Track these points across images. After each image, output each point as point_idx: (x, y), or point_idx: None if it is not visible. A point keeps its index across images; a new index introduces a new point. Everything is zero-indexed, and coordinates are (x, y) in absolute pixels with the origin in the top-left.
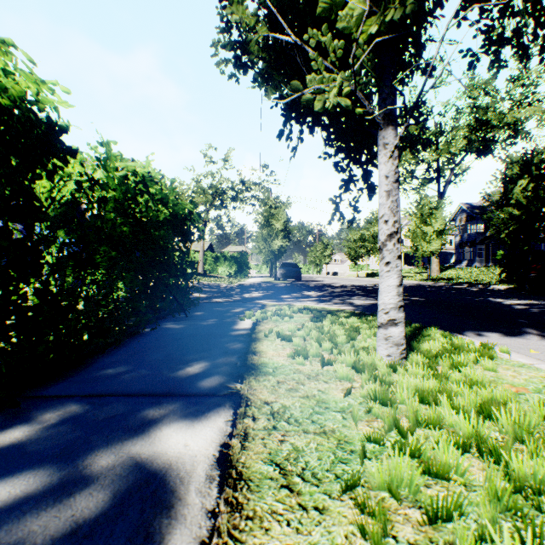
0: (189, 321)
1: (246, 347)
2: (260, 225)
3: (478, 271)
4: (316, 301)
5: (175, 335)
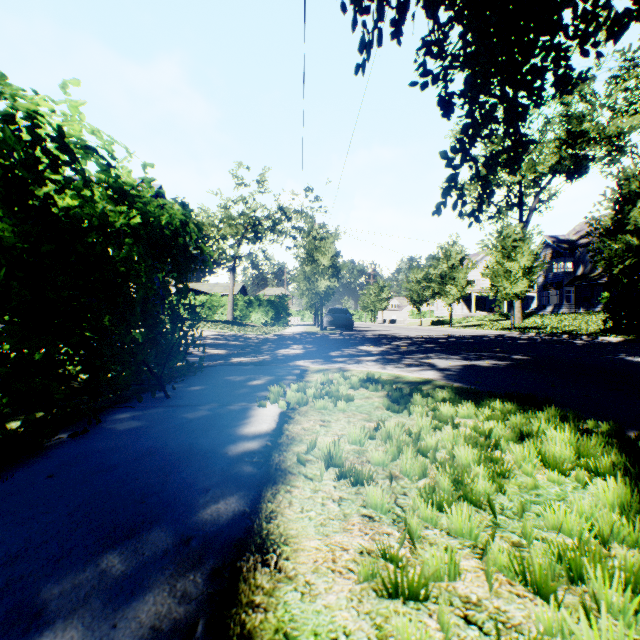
0: (164, 409)
1: (248, 512)
2: (302, 260)
3: (569, 318)
4: (380, 362)
5: (109, 454)
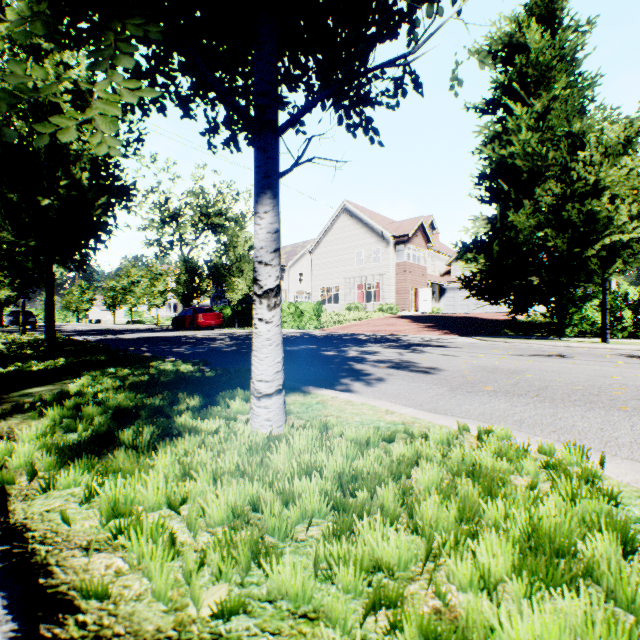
0: None
1: None
2: None
3: None
4: None
5: None
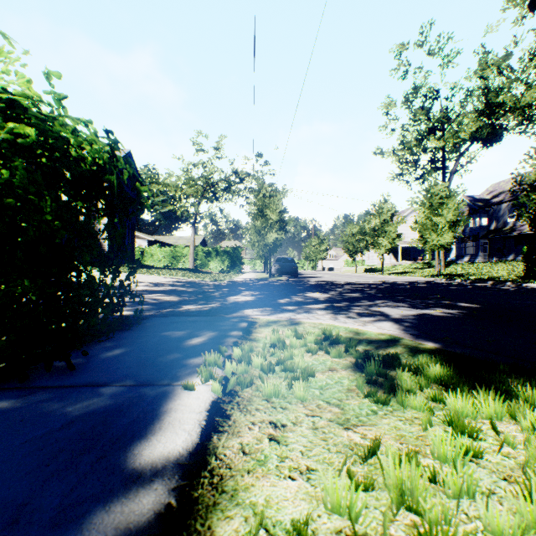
0: (49, 394)
1: None
2: (253, 215)
3: (486, 266)
4: (330, 311)
5: None
